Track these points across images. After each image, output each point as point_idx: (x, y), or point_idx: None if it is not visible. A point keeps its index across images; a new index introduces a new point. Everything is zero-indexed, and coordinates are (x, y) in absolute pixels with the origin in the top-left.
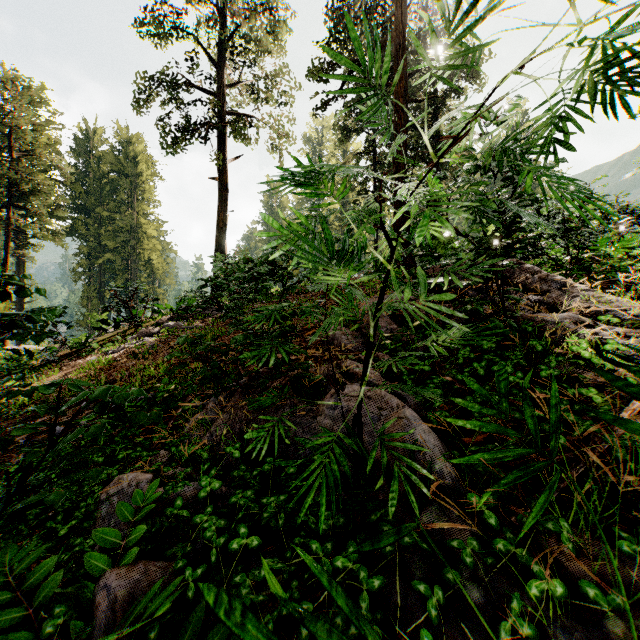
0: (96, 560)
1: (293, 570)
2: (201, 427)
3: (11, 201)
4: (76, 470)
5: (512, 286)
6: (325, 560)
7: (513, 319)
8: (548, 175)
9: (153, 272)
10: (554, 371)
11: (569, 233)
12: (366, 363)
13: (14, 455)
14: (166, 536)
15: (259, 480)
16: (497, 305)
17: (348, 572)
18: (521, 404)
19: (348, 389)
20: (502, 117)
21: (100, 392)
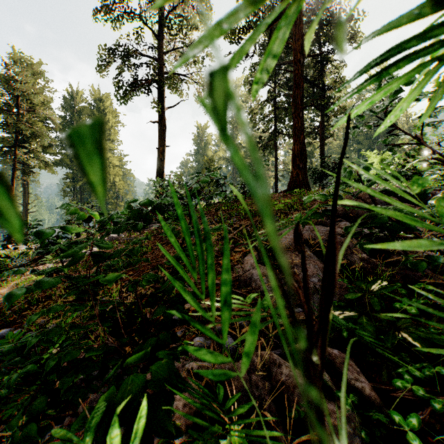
0: None
1: None
2: None
3: (15, 142)
4: None
5: None
6: None
7: None
8: None
9: (117, 190)
10: None
11: None
12: None
13: None
14: None
15: None
16: None
17: None
18: None
19: None
20: None
21: None
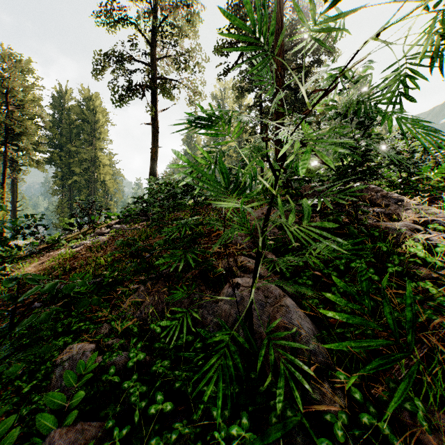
0: (45, 419)
1: (198, 431)
2: (134, 306)
3: (7, 140)
4: (34, 345)
5: (361, 201)
6: (223, 425)
7: (363, 226)
8: (407, 117)
9: (107, 189)
10: (398, 268)
11: (401, 162)
12: (256, 269)
13: (1, 323)
14: (102, 396)
15: (174, 352)
16: (350, 215)
17: (241, 437)
18: (376, 297)
19: (242, 281)
20: (357, 77)
21: (51, 286)
